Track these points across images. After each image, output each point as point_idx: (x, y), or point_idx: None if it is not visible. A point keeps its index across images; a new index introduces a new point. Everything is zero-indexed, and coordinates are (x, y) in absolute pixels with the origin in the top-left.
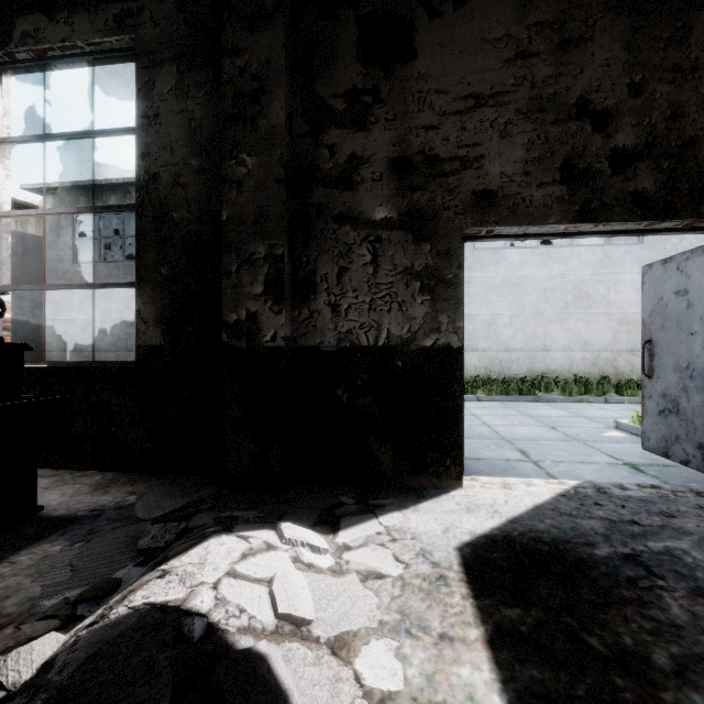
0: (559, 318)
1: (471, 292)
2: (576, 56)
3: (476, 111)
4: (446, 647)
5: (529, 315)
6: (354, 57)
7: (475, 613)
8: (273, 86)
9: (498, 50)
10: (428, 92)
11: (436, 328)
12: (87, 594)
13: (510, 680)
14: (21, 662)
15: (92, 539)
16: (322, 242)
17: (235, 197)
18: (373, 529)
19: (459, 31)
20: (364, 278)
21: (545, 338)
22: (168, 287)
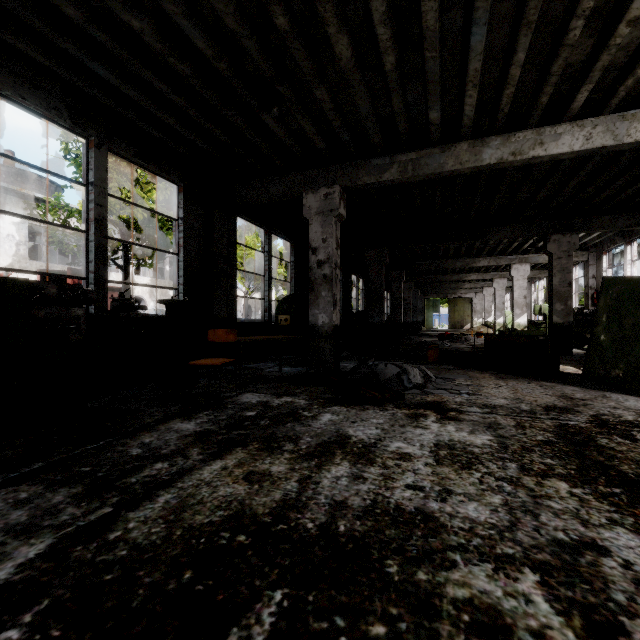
0: None
1: None
2: None
3: None
4: None
5: None
6: None
7: None
8: None
9: None
10: None
11: None
12: None
13: None
14: None
15: None
16: None
17: None
18: None
19: None
20: None
21: None
22: None
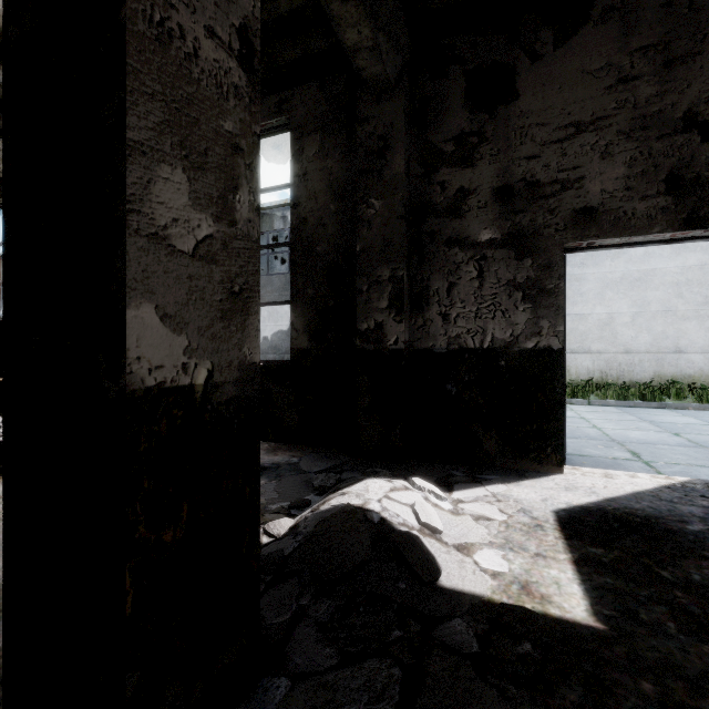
0: (697, 315)
1: (583, 289)
2: (683, 72)
3: (577, 137)
4: (540, 559)
5: (656, 312)
6: (462, 106)
7: (565, 547)
8: (395, 143)
9: (599, 79)
10: (529, 127)
11: (537, 332)
12: (294, 504)
13: (588, 580)
14: (277, 526)
15: (281, 479)
16: (434, 263)
17: (366, 233)
18: (481, 493)
19: (559, 68)
20: (471, 291)
21: (677, 338)
22: (313, 304)
